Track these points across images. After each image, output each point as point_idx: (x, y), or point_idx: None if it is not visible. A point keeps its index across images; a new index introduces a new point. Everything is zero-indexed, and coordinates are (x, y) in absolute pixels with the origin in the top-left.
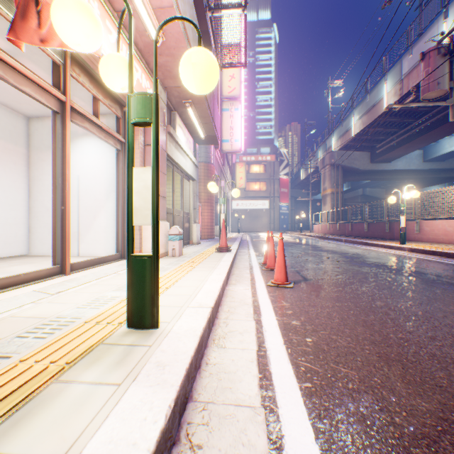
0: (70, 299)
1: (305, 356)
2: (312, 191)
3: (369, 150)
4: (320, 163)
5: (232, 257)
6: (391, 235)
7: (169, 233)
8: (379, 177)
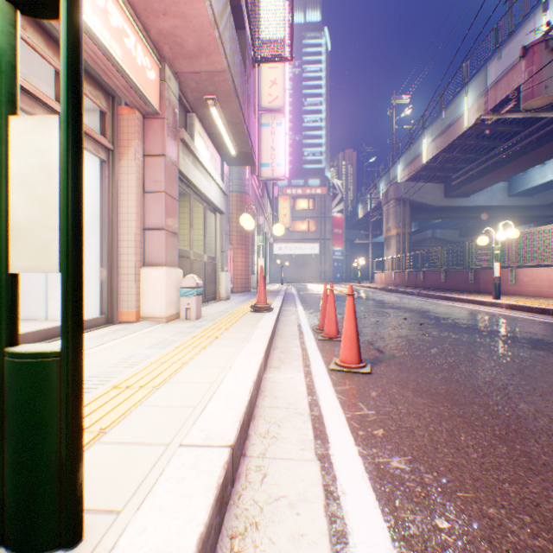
0: None
1: None
2: (373, 232)
3: (443, 181)
4: (382, 197)
5: (273, 319)
6: (477, 287)
7: (181, 285)
8: (454, 215)
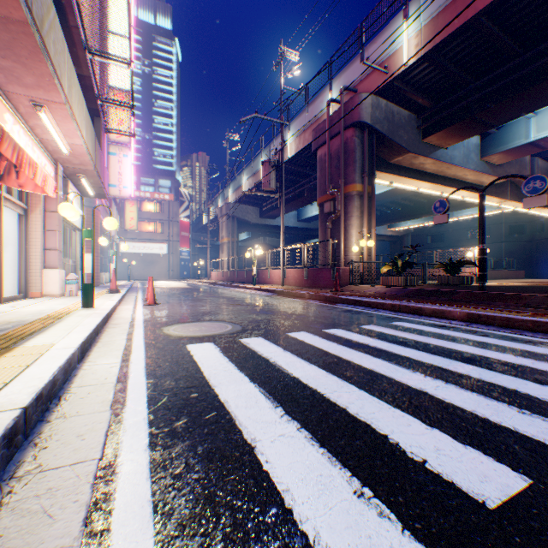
0: (37, 308)
1: (149, 314)
2: (212, 239)
3: (260, 206)
4: (219, 211)
5: (122, 295)
6: (258, 280)
7: (67, 278)
8: (268, 231)
